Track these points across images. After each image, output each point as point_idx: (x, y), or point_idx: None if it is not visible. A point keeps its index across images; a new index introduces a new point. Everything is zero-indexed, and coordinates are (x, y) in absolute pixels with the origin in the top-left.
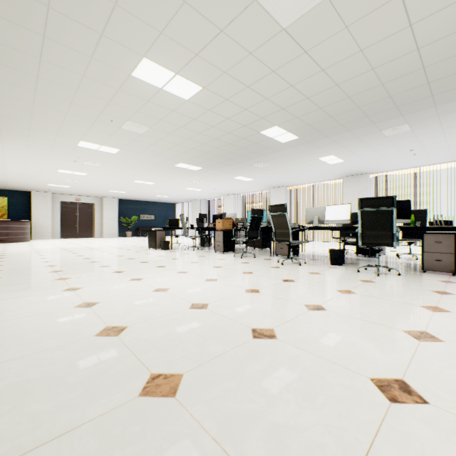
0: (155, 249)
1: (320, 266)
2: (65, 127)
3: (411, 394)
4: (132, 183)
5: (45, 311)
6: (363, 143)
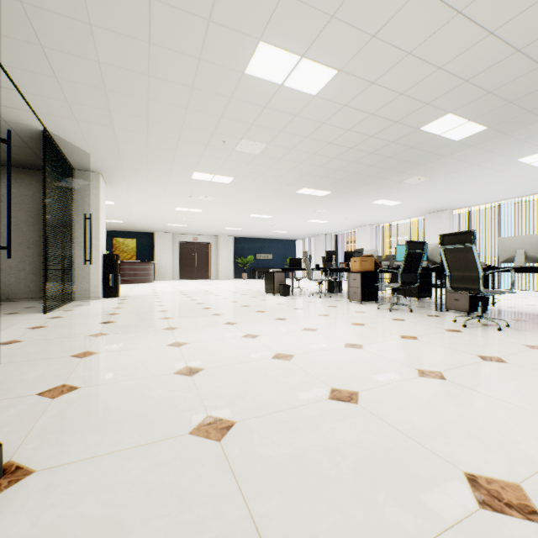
0: (273, 294)
1: None
2: (179, 158)
3: None
4: (248, 218)
5: (142, 374)
6: None
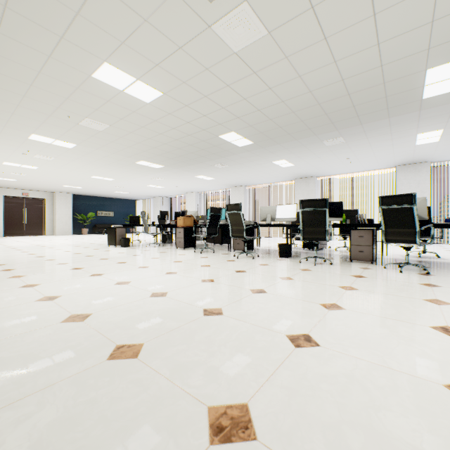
0: (115, 246)
1: (270, 259)
2: (15, 119)
3: (311, 342)
4: (89, 178)
5: (5, 305)
6: (309, 151)
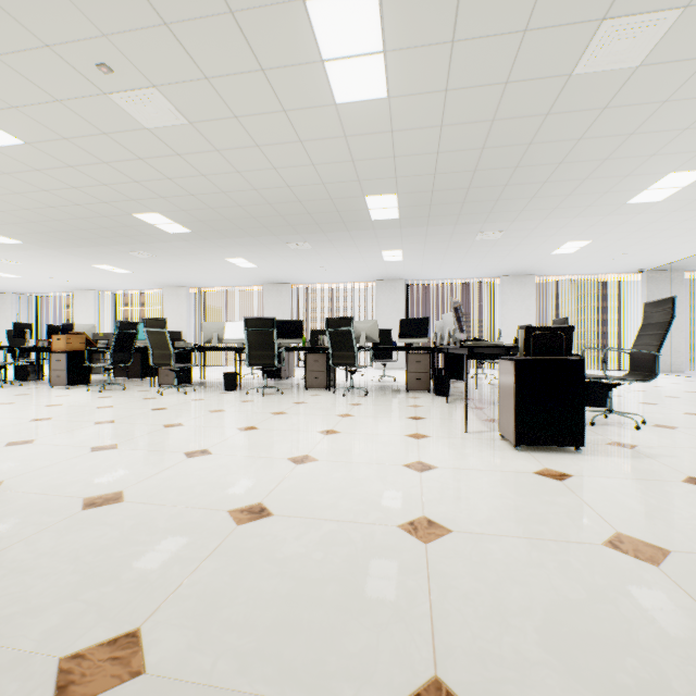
0: None
1: (211, 393)
2: None
3: (206, 453)
4: None
5: None
6: (273, 252)
